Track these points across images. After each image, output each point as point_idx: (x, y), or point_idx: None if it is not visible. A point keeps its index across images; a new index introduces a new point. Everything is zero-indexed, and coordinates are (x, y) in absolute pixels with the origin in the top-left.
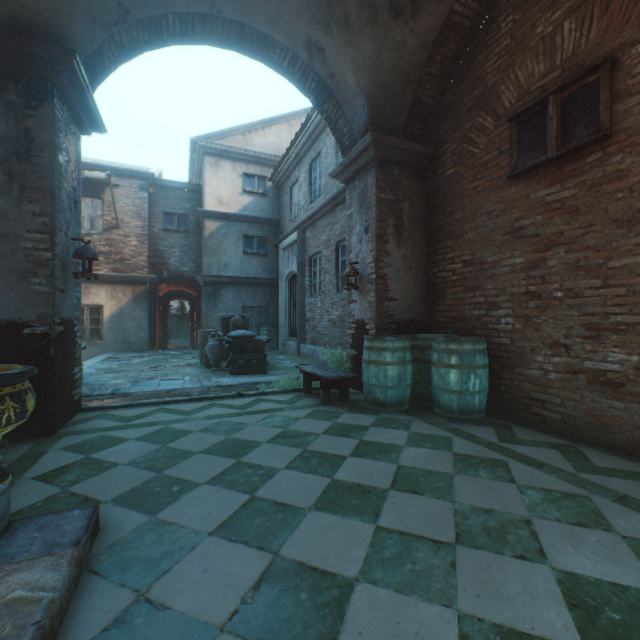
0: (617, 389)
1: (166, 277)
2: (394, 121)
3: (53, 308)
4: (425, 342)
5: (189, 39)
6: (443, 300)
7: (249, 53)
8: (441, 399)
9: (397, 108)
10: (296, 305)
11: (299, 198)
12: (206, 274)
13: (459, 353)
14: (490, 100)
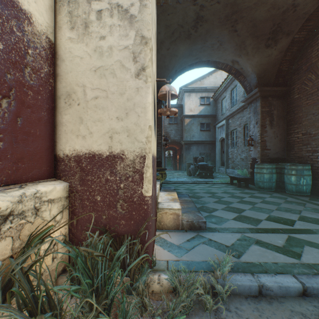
0: None
1: (169, 142)
2: (268, 80)
3: (161, 154)
4: (282, 166)
5: (190, 69)
6: (293, 149)
7: (209, 67)
8: (288, 187)
9: (270, 75)
10: (224, 152)
11: (225, 105)
12: (185, 140)
13: (295, 170)
14: (313, 68)
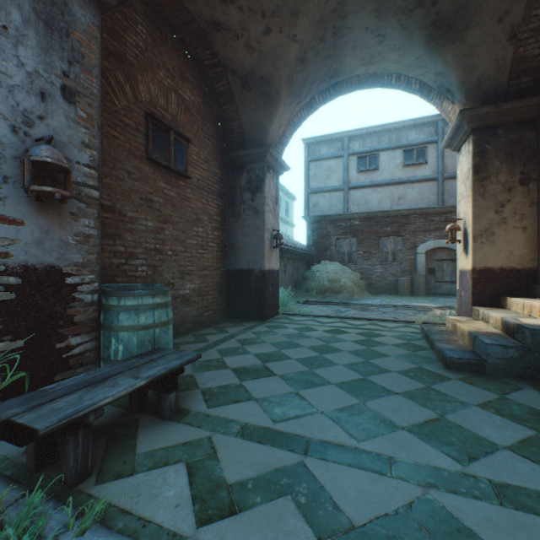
0: (189, 302)
1: None
2: None
3: None
4: None
5: None
6: None
7: None
8: None
9: None
10: None
11: None
12: None
13: None
14: (131, 73)
